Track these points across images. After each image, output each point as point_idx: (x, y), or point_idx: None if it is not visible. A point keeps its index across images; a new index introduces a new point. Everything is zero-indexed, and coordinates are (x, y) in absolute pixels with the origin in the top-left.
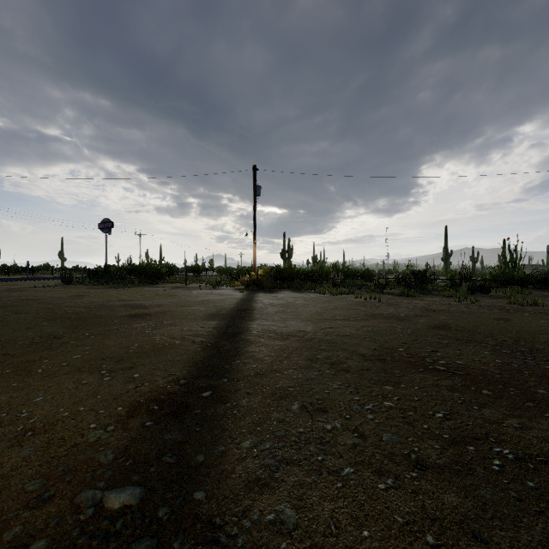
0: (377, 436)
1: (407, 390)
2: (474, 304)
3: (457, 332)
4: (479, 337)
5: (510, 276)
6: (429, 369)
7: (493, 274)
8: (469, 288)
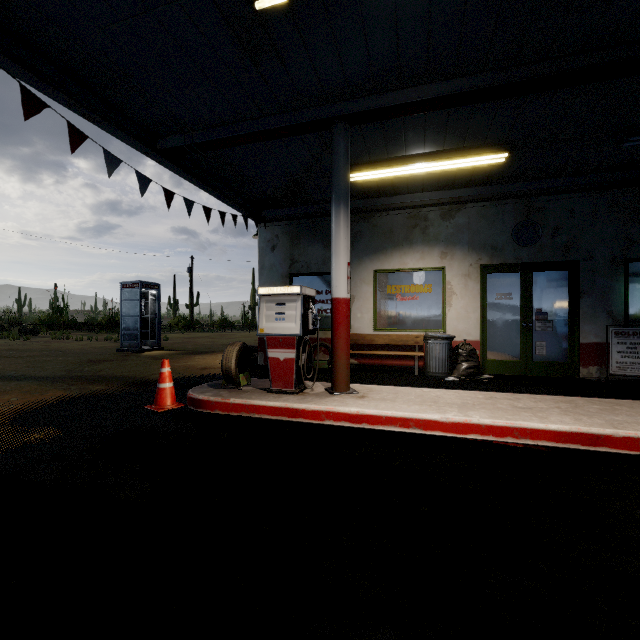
0: (4, 363)
1: (6, 360)
2: (27, 341)
3: (19, 350)
4: (33, 350)
5: (58, 321)
6: (12, 357)
7: (43, 319)
8: (21, 331)
